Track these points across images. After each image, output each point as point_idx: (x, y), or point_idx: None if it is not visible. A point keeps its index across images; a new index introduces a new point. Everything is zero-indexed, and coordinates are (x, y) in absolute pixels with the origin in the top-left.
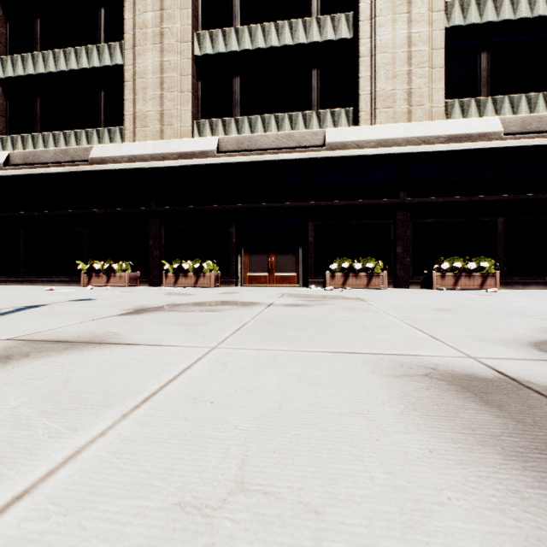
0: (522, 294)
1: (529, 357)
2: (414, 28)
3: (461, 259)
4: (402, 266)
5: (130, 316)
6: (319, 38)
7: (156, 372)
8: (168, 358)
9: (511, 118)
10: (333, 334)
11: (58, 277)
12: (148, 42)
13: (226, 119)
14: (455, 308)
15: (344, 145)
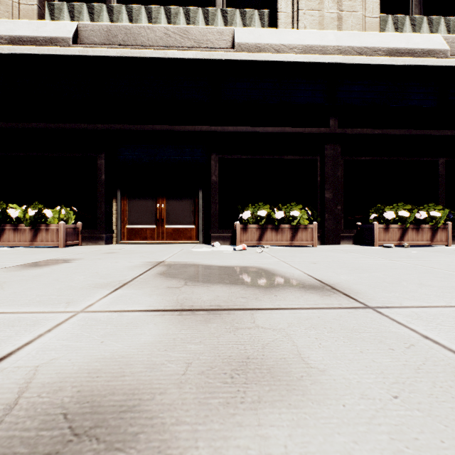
0: None
1: None
2: None
3: (407, 206)
4: (332, 215)
5: None
6: None
7: None
8: None
9: (454, 38)
10: None
11: None
12: None
13: (93, 4)
14: None
15: (259, 49)
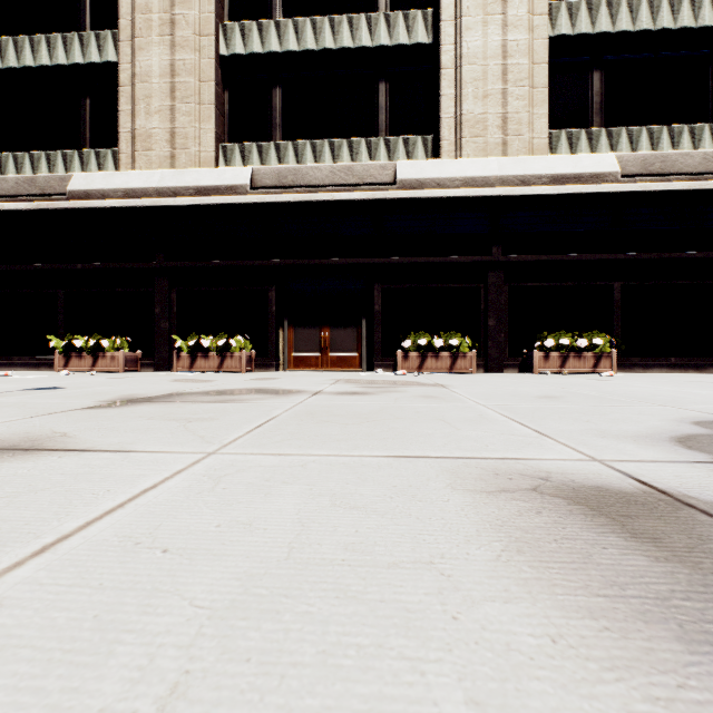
0: (645, 378)
1: (677, 458)
2: (510, 35)
3: (569, 334)
4: (496, 343)
5: (102, 410)
6: (388, 41)
7: (94, 495)
8: (128, 471)
9: (630, 156)
10: (399, 431)
11: (21, 358)
12: (153, 32)
13: (262, 143)
14: (565, 396)
15: (420, 184)
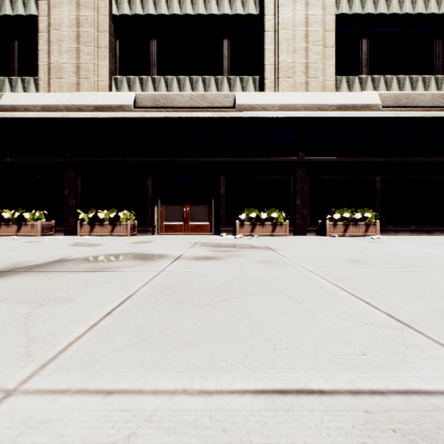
0: (402, 240)
1: None
2: (310, 11)
3: (349, 210)
4: (301, 216)
5: None
6: (229, 11)
7: None
8: None
9: (386, 94)
10: (254, 319)
11: None
12: None
13: (143, 77)
14: (368, 259)
15: (251, 108)
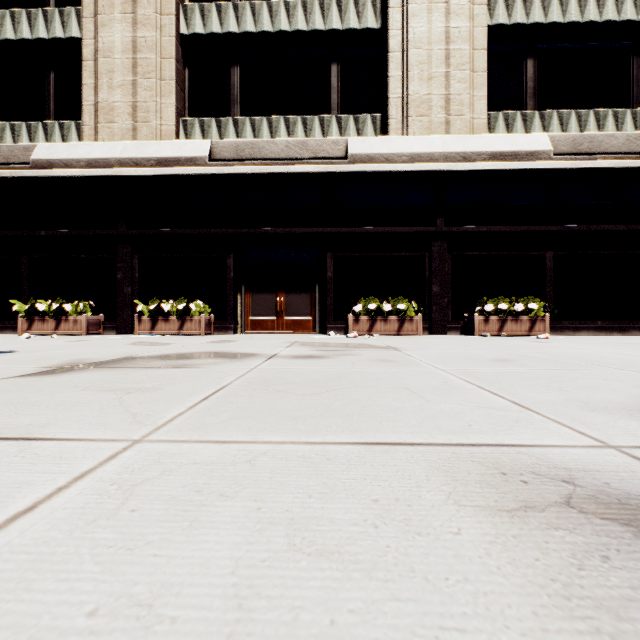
0: (579, 340)
1: None
2: (452, 22)
3: (507, 299)
4: (440, 308)
5: (38, 378)
6: (339, 25)
7: None
8: (11, 476)
9: (561, 136)
10: (363, 403)
11: None
12: (115, 10)
13: (221, 118)
14: (518, 359)
15: (370, 158)
